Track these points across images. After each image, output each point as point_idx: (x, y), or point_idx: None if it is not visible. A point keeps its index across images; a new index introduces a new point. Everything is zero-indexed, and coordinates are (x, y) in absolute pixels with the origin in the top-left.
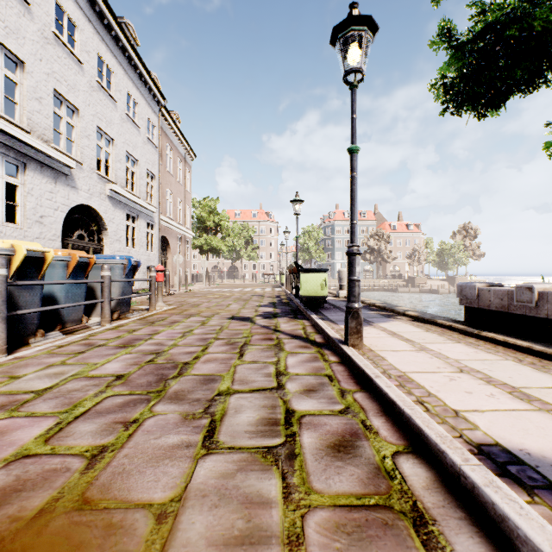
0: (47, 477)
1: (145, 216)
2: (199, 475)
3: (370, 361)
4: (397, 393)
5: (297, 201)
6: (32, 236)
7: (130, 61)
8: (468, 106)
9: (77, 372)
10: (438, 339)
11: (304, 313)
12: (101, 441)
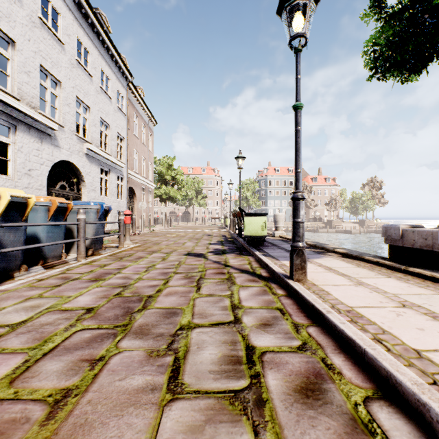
0: (3, 430)
1: (115, 170)
2: (165, 428)
3: (317, 296)
4: (353, 330)
5: (240, 157)
6: (21, 186)
7: (103, 44)
8: (393, 72)
9: (51, 305)
10: (370, 274)
11: (247, 250)
12: (65, 382)
